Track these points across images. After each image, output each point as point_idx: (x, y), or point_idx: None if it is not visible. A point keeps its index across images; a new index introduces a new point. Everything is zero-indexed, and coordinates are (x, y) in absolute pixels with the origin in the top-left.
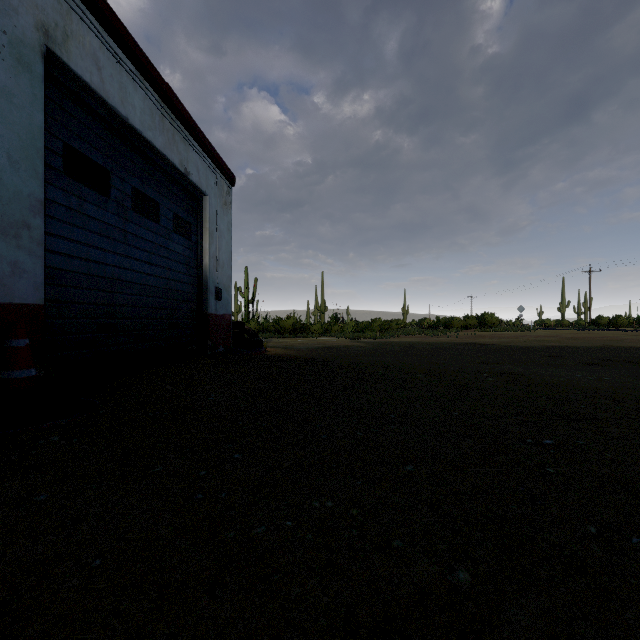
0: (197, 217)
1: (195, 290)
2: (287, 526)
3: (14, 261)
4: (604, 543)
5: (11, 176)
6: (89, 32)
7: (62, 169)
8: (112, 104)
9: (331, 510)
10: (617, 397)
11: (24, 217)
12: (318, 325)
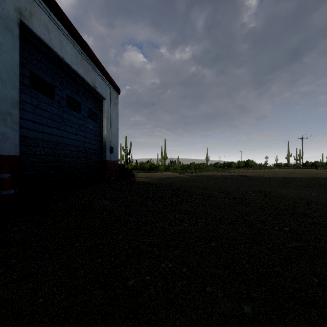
0: (100, 110)
1: (99, 148)
2: (147, 278)
3: (3, 132)
4: (323, 288)
5: (1, 88)
6: (43, 13)
7: (29, 84)
8: (55, 51)
9: (171, 269)
10: (320, 204)
11: (8, 109)
12: (163, 166)
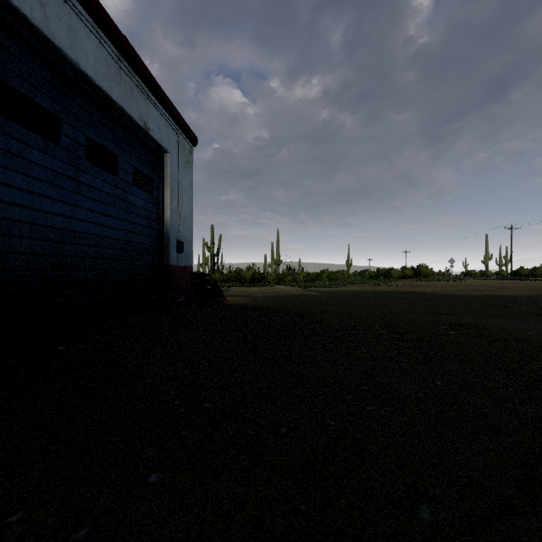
0: (159, 173)
1: (156, 243)
2: None
3: None
4: None
5: None
6: None
7: None
8: (59, 45)
9: None
10: None
11: None
12: (274, 275)
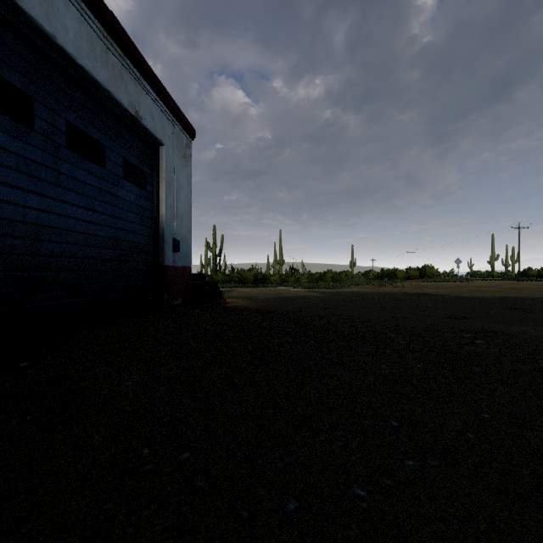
0: (153, 166)
1: (150, 241)
2: None
3: None
4: None
5: None
6: None
7: None
8: (30, 14)
9: None
10: None
11: None
12: (277, 276)
